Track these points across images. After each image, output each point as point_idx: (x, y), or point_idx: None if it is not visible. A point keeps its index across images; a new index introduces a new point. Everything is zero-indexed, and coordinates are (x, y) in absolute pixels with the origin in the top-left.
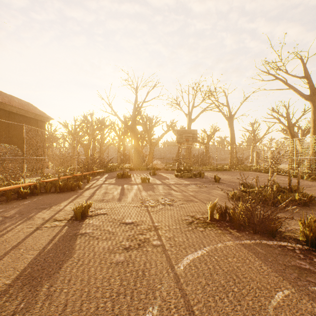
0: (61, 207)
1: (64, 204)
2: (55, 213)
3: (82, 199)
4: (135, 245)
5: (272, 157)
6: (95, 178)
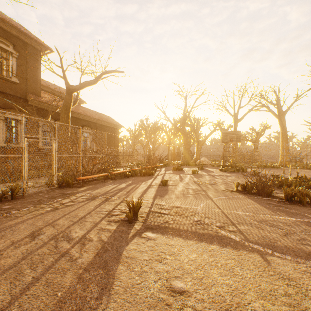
0: (151, 182)
1: (151, 181)
2: (150, 183)
3: (158, 179)
4: (194, 194)
5: None
6: (157, 170)
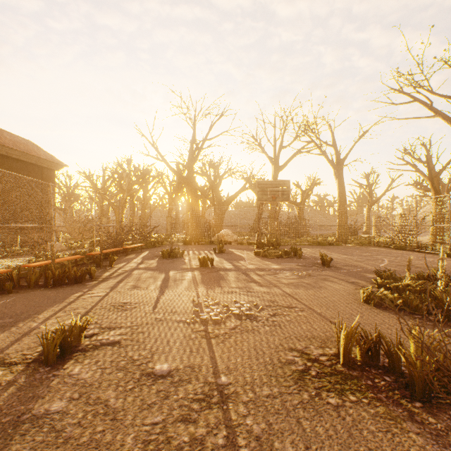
0: (35, 324)
1: (45, 316)
2: (13, 341)
3: (85, 302)
4: None
5: (405, 225)
6: (126, 259)
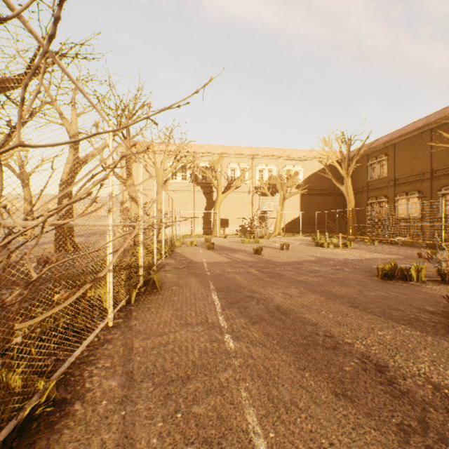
0: None
1: None
2: None
3: None
4: None
5: None
6: None
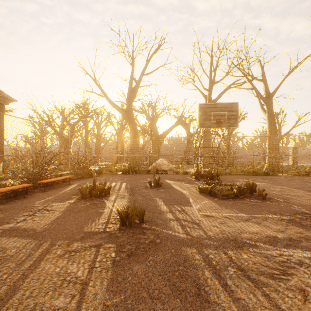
0: None
1: None
2: None
3: None
4: None
5: None
6: (32, 199)
